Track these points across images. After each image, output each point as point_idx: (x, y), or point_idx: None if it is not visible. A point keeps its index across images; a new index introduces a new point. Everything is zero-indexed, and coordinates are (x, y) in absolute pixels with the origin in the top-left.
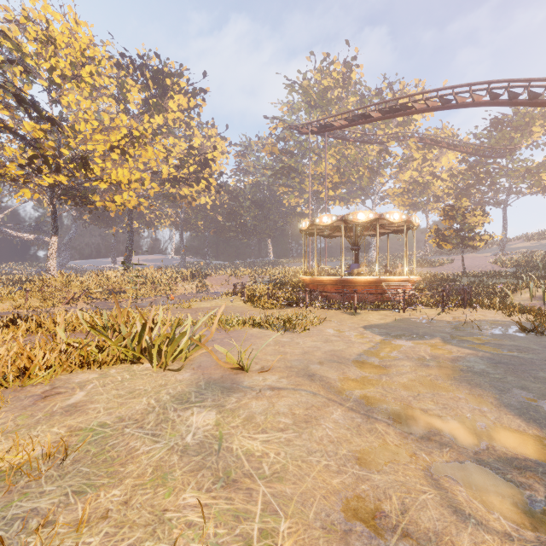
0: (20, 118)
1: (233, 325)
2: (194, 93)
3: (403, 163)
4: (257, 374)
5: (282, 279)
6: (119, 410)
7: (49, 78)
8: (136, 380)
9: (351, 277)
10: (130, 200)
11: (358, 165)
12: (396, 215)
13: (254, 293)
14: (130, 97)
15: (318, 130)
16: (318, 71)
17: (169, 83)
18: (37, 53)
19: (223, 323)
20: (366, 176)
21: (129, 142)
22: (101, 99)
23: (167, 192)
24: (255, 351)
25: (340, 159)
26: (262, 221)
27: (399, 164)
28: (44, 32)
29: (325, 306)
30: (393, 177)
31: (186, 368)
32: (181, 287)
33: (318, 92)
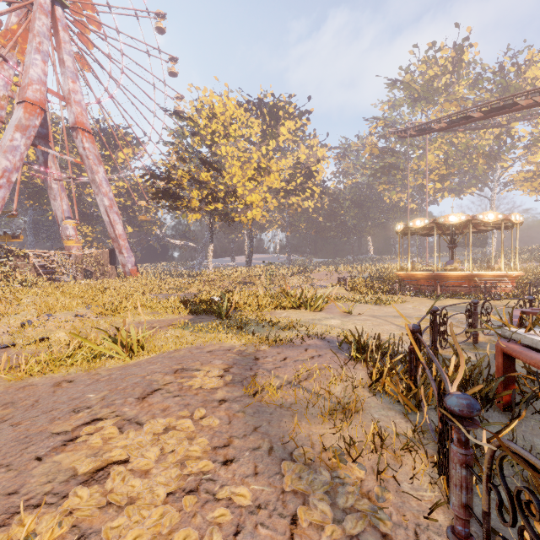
0: (200, 171)
1: (342, 299)
2: (300, 115)
3: (532, 143)
4: (357, 316)
5: (381, 275)
6: (303, 318)
7: (211, 139)
8: (302, 313)
9: (443, 272)
10: (257, 215)
11: (471, 153)
12: (490, 215)
13: (354, 285)
14: (252, 132)
15: (417, 133)
16: (422, 62)
17: (281, 114)
18: (206, 125)
19: (335, 299)
20: (481, 163)
21: (257, 172)
22: (239, 144)
23: (278, 202)
24: (356, 311)
25: (449, 149)
26: (361, 220)
27: (526, 145)
28: (210, 110)
29: (413, 295)
30: (520, 160)
31: (322, 312)
32: (292, 280)
33: (422, 85)
